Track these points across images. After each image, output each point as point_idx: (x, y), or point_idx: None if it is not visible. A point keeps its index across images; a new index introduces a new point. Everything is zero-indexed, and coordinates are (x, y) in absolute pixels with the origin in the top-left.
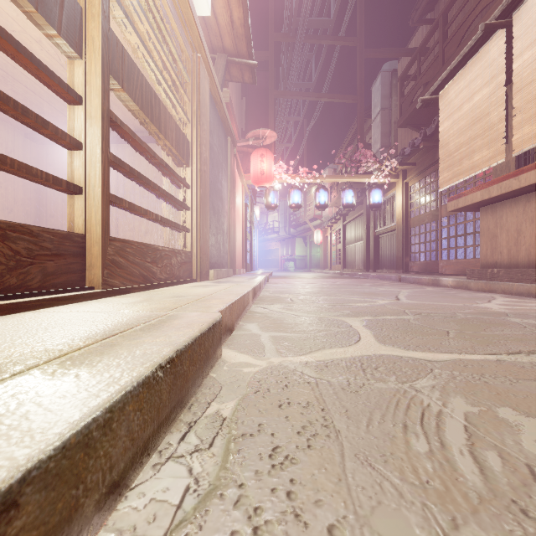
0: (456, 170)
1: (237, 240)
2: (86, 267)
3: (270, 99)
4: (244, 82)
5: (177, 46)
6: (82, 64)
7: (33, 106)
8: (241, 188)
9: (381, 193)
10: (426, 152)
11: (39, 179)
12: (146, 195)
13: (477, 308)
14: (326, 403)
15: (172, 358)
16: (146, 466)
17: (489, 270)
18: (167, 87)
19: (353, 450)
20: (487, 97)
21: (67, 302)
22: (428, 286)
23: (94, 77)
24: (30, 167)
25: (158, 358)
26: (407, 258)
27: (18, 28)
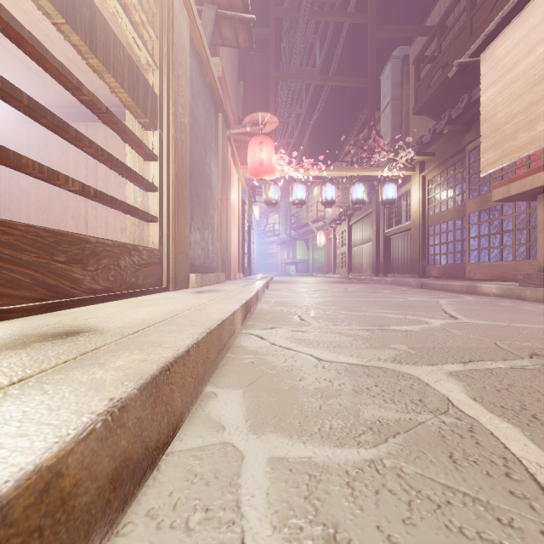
0: (506, 147)
1: (232, 240)
2: None
3: (271, 81)
4: (239, 46)
5: None
6: None
7: None
8: (238, 182)
9: (395, 188)
10: (449, 140)
11: None
12: (121, 184)
13: None
14: None
15: None
16: None
17: None
18: None
19: None
20: None
21: None
22: (463, 294)
23: None
24: None
25: None
26: (424, 261)
27: None
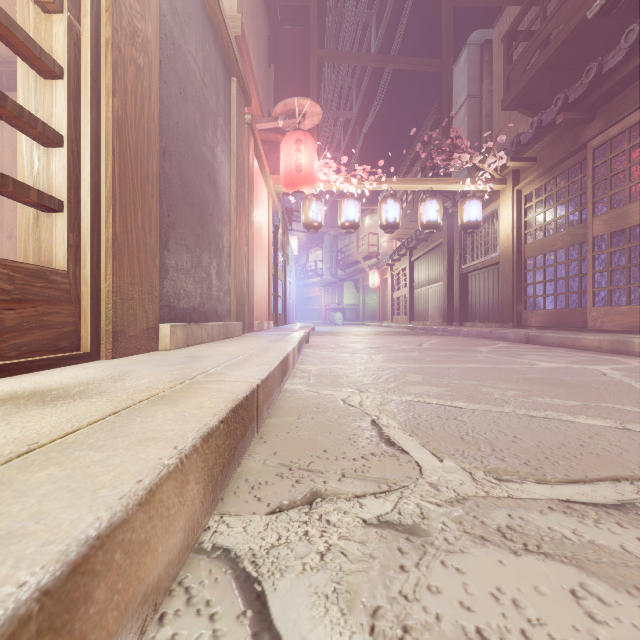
0: None
1: (258, 276)
2: None
3: (312, 62)
4: None
5: None
6: None
7: None
8: (266, 197)
9: (480, 207)
10: (559, 136)
11: None
12: None
13: None
14: None
15: None
16: None
17: None
18: None
19: None
20: None
21: None
22: (610, 355)
23: None
24: None
25: None
26: (520, 305)
27: None
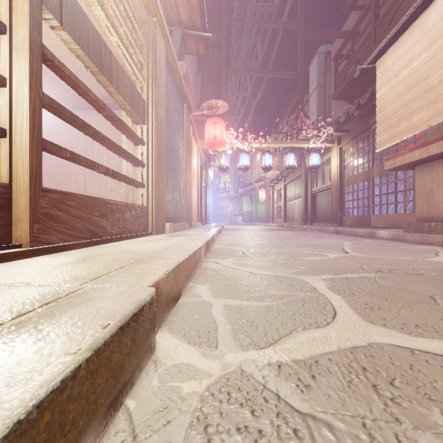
0: (393, 132)
1: (193, 197)
2: (12, 222)
3: (222, 74)
4: (199, 54)
5: (133, 9)
6: None
7: None
8: (197, 152)
9: (318, 157)
10: (359, 120)
11: None
12: (111, 156)
13: (433, 263)
14: None
15: None
16: None
17: (426, 223)
18: (120, 41)
19: None
20: (427, 61)
21: None
22: (365, 238)
23: (21, 3)
24: None
25: None
26: (341, 213)
27: None
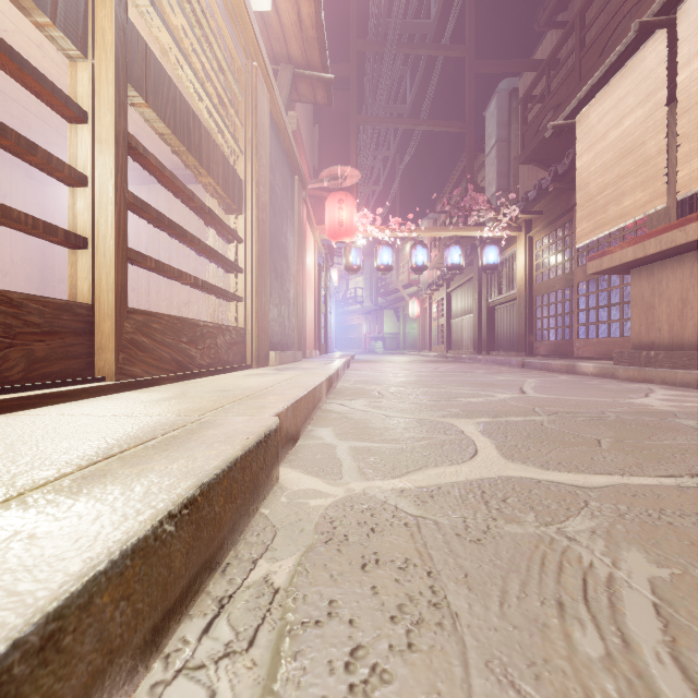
0: (598, 219)
1: (307, 313)
2: (94, 350)
3: (352, 127)
4: (317, 103)
5: (225, 51)
6: (88, 66)
7: (36, 134)
8: (313, 245)
9: (497, 251)
10: (557, 197)
11: (23, 226)
12: (187, 253)
13: (633, 405)
14: (433, 561)
15: (193, 497)
16: (140, 689)
17: (644, 352)
18: (211, 105)
19: (481, 653)
20: (642, 121)
21: (62, 400)
22: (561, 374)
23: (104, 85)
24: (9, 209)
25: (167, 501)
26: (532, 336)
27: (10, 26)
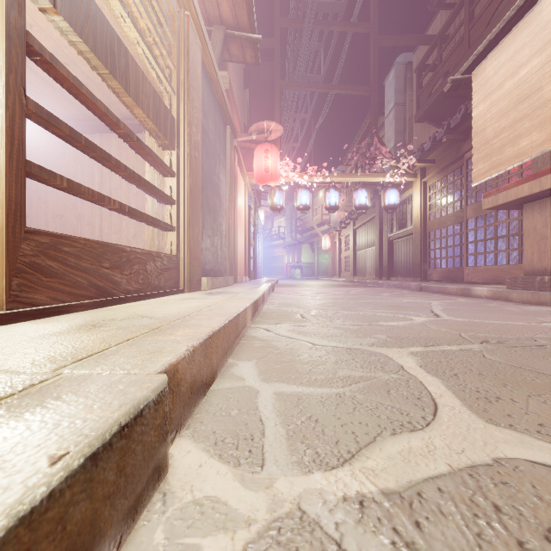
0: (494, 160)
1: (239, 245)
2: None
3: (276, 90)
4: (246, 62)
5: None
6: None
7: None
8: (244, 188)
9: (397, 194)
10: (449, 147)
11: None
12: (134, 192)
13: None
14: None
15: None
16: None
17: (538, 278)
18: (140, 38)
19: None
20: (539, 68)
21: None
22: (457, 297)
23: None
24: None
25: None
26: (426, 264)
27: None
